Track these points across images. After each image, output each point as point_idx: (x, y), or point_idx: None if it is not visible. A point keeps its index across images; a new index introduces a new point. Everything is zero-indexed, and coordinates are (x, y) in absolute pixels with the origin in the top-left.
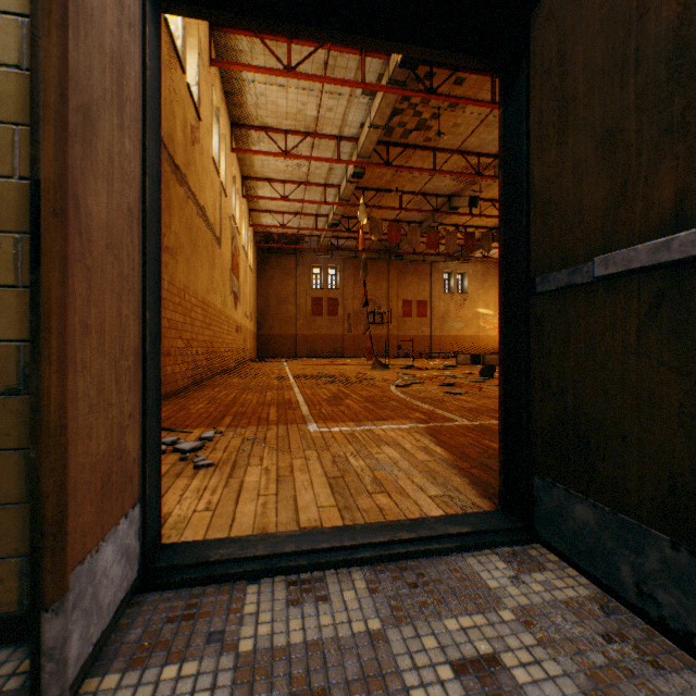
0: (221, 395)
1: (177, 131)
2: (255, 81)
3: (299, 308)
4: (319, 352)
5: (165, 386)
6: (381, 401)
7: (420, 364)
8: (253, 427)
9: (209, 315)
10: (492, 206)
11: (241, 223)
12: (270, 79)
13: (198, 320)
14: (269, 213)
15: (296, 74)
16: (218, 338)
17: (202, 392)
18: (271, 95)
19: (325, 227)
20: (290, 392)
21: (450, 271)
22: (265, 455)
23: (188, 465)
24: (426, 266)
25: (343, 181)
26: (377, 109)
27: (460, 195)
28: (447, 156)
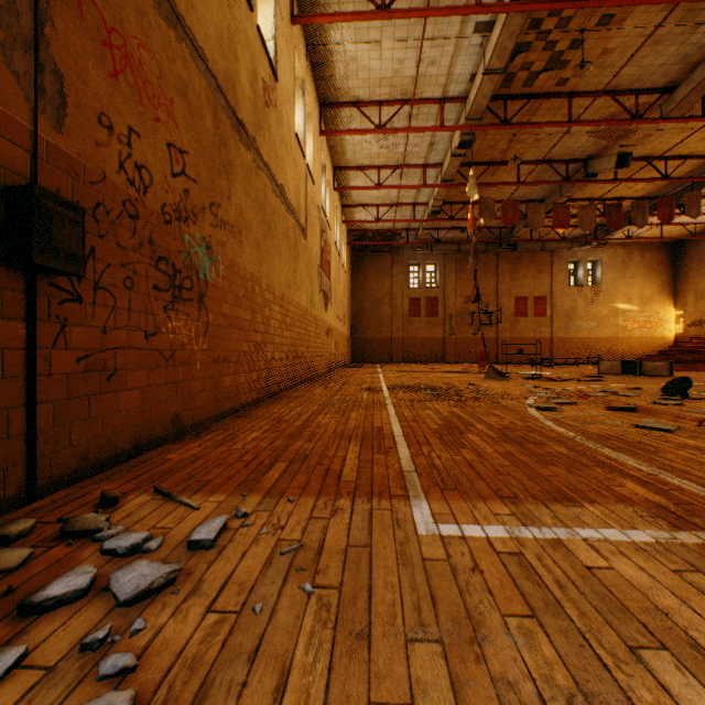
0: (291, 415)
1: (241, 78)
2: (343, 42)
3: (395, 309)
4: (416, 357)
5: (221, 402)
6: (530, 442)
7: (546, 373)
8: (308, 502)
9: (290, 315)
10: (646, 166)
11: (333, 218)
12: (360, 36)
13: (274, 319)
14: (362, 208)
15: (391, 12)
16: (302, 341)
17: (272, 408)
18: (362, 57)
19: (424, 218)
20: (382, 413)
21: (577, 259)
22: (298, 654)
23: (69, 696)
24: (545, 256)
25: (445, 157)
26: (495, 44)
27: (600, 156)
28: (587, 101)
